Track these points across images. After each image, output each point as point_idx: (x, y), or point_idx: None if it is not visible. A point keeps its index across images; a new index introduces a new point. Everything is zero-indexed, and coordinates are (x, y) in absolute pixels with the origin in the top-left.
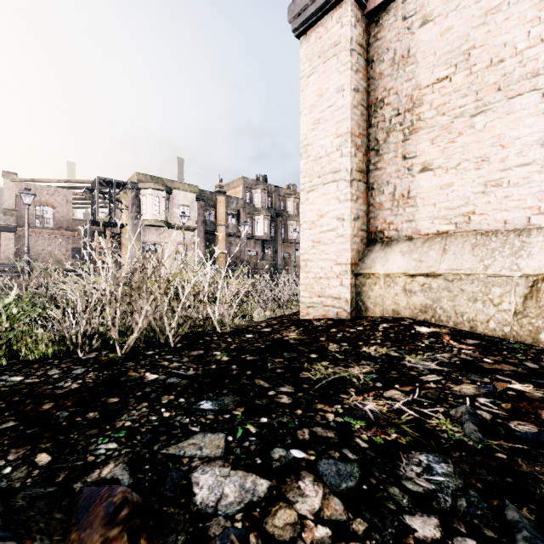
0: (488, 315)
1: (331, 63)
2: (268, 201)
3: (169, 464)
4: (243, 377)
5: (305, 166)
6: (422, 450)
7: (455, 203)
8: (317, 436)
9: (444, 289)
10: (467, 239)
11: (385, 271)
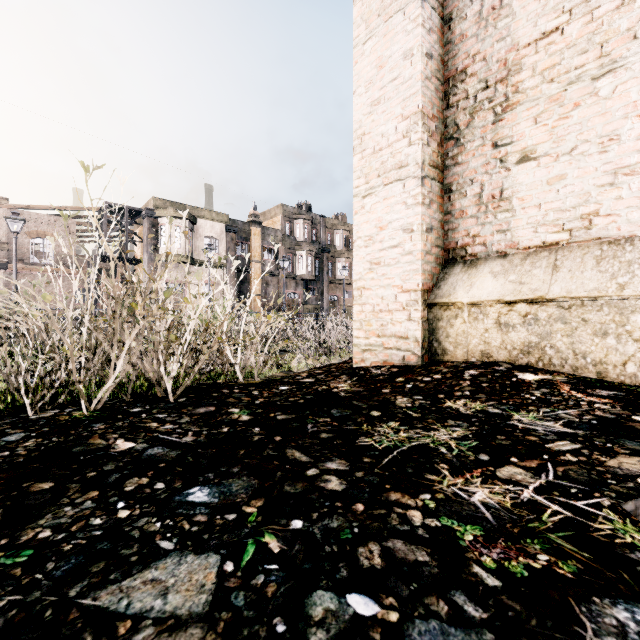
0: (625, 355)
1: (396, 21)
2: (312, 234)
3: (85, 638)
4: (268, 446)
5: (360, 163)
6: (613, 593)
7: (569, 202)
8: (397, 560)
9: (556, 320)
10: (587, 250)
11: (470, 299)
